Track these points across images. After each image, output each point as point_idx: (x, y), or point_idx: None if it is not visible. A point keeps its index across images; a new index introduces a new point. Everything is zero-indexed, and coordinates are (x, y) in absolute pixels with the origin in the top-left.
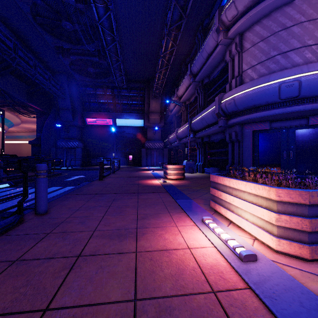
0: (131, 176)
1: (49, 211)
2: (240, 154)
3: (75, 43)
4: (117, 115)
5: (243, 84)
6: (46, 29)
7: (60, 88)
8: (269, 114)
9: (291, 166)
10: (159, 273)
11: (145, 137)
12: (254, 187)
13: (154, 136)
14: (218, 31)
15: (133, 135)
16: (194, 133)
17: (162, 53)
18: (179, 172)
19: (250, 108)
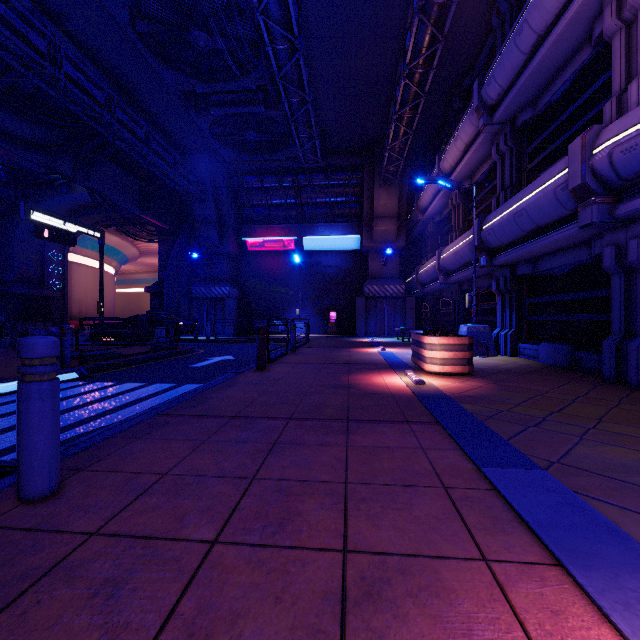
0: (332, 360)
1: (67, 486)
2: None
3: (218, 79)
4: (304, 228)
5: None
6: (163, 56)
7: (196, 180)
8: None
9: None
10: None
11: (363, 274)
12: None
13: (383, 271)
14: None
15: (339, 269)
16: (488, 256)
17: (406, 65)
18: (458, 356)
19: None
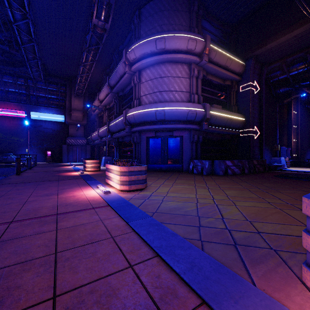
0: (51, 170)
1: None
2: (139, 152)
3: None
4: (31, 107)
5: (139, 106)
6: None
7: None
8: (152, 127)
9: (166, 159)
10: (68, 200)
11: (66, 133)
12: (116, 167)
13: (76, 133)
14: (125, 64)
15: (53, 130)
16: (111, 134)
17: (83, 63)
18: (96, 165)
19: (143, 122)
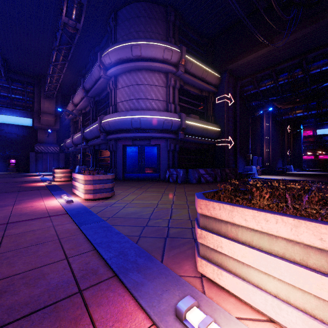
0: (12, 181)
1: None
2: (115, 160)
3: None
4: None
5: (115, 113)
6: None
7: None
8: (127, 135)
9: (143, 168)
10: (24, 210)
11: (35, 139)
12: (81, 176)
13: (47, 139)
14: (100, 68)
15: (17, 135)
16: (86, 142)
17: (53, 62)
18: (66, 175)
19: (118, 130)
